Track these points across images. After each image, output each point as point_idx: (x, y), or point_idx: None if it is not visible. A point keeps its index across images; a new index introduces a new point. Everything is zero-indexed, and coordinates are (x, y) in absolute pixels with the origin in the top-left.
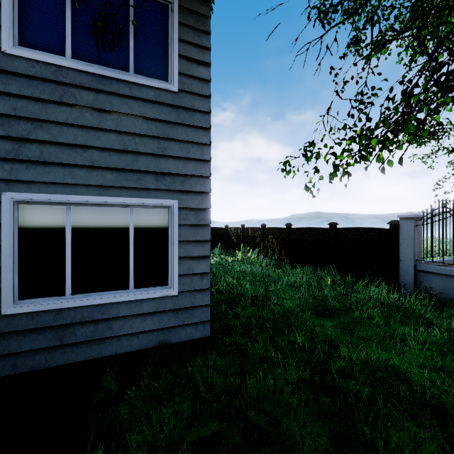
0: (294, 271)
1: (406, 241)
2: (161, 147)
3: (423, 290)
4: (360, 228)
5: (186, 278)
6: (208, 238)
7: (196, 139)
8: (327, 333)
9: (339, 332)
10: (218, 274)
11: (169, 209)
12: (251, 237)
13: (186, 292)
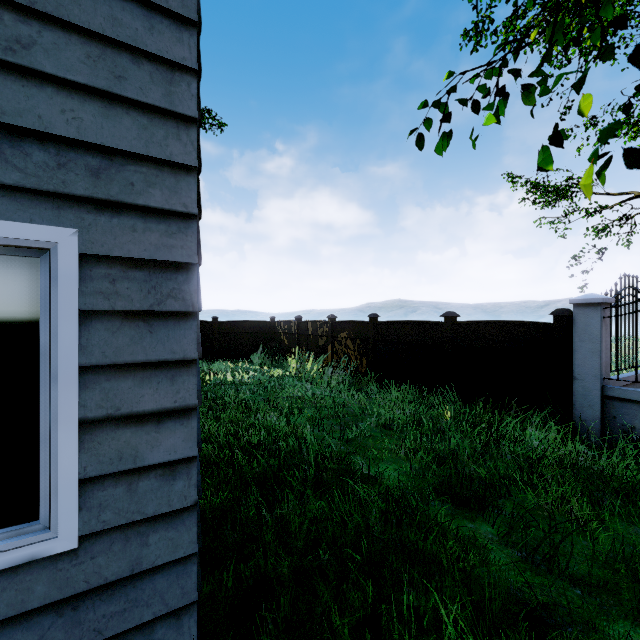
0: (386, 395)
1: (585, 345)
2: (3, 34)
3: (620, 433)
4: (499, 321)
5: (110, 486)
6: (190, 354)
7: (150, 43)
8: (507, 586)
9: (517, 560)
10: (253, 405)
11: (45, 259)
12: (312, 337)
13: (111, 532)
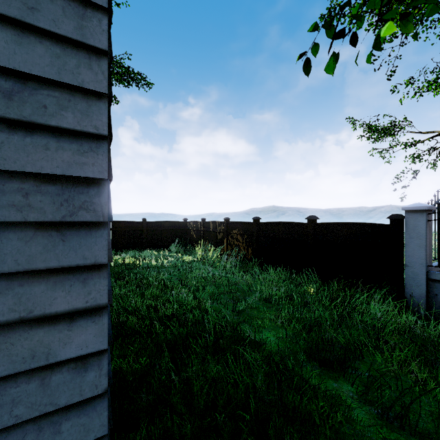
0: (266, 275)
1: (414, 241)
2: None
3: None
4: (349, 223)
5: (23, 382)
6: (101, 259)
7: None
8: None
9: (374, 416)
10: (169, 284)
11: None
12: (213, 233)
13: (24, 424)
